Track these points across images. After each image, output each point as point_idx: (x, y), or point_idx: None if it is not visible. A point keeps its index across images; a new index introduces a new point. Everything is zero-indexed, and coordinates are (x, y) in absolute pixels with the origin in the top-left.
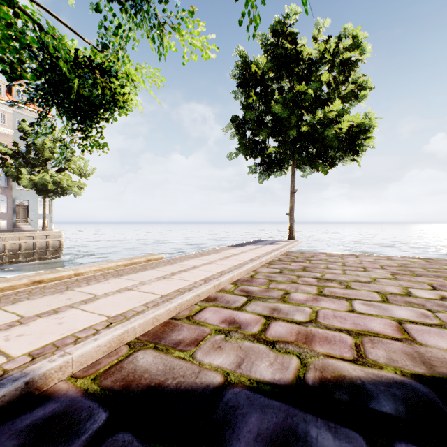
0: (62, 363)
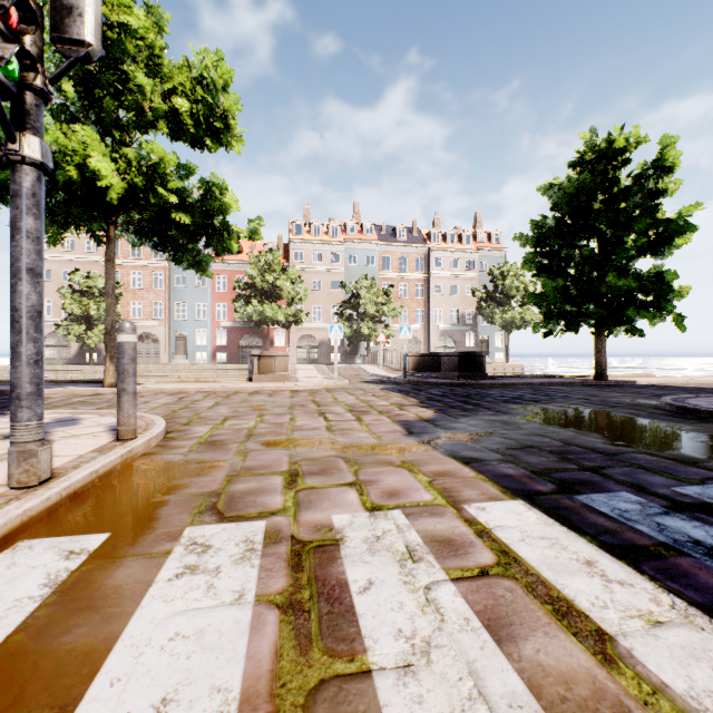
0: (638, 381)
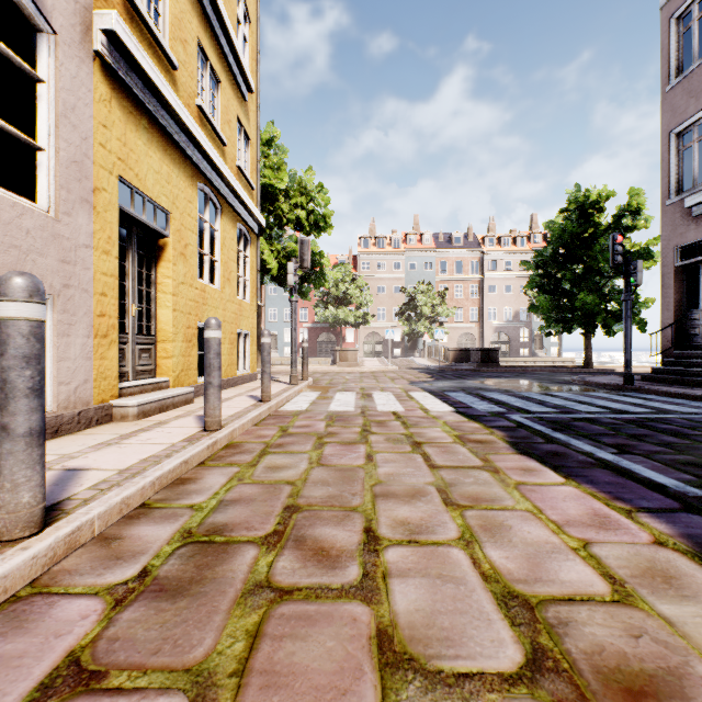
0: (617, 369)
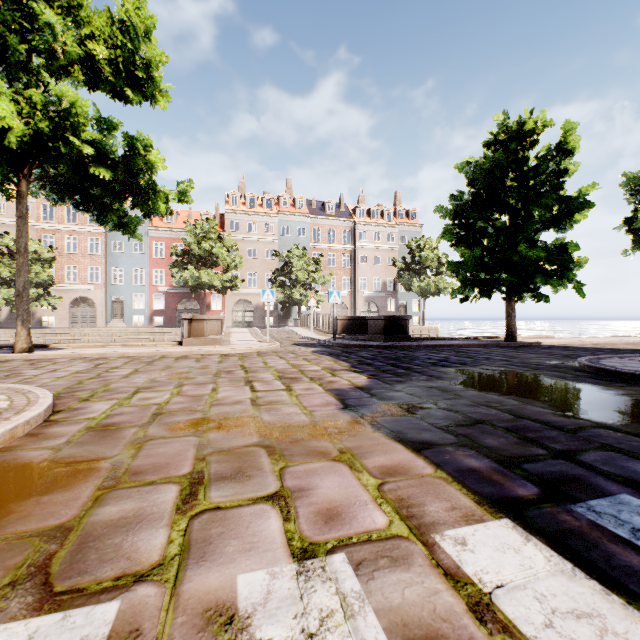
0: (543, 342)
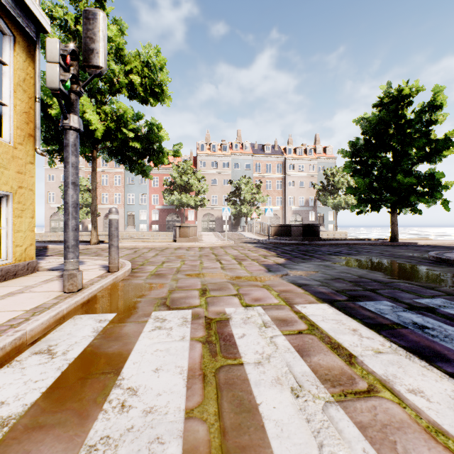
0: (419, 242)
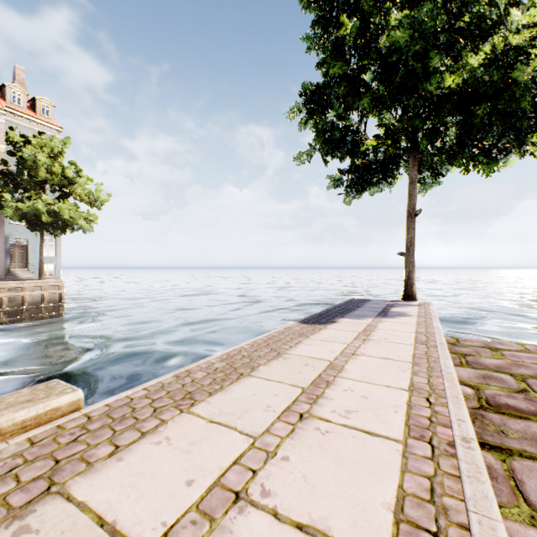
0: None
